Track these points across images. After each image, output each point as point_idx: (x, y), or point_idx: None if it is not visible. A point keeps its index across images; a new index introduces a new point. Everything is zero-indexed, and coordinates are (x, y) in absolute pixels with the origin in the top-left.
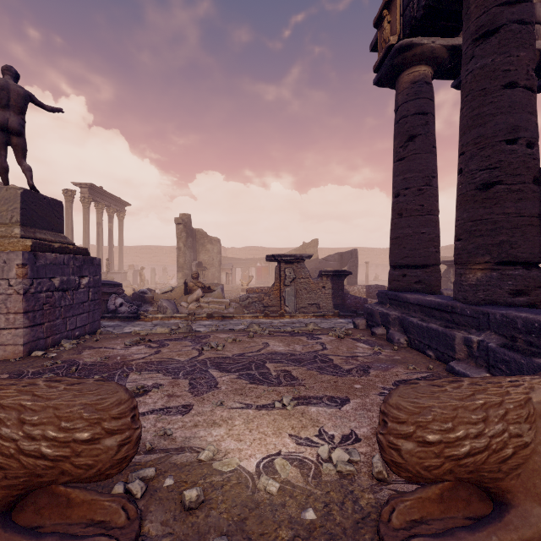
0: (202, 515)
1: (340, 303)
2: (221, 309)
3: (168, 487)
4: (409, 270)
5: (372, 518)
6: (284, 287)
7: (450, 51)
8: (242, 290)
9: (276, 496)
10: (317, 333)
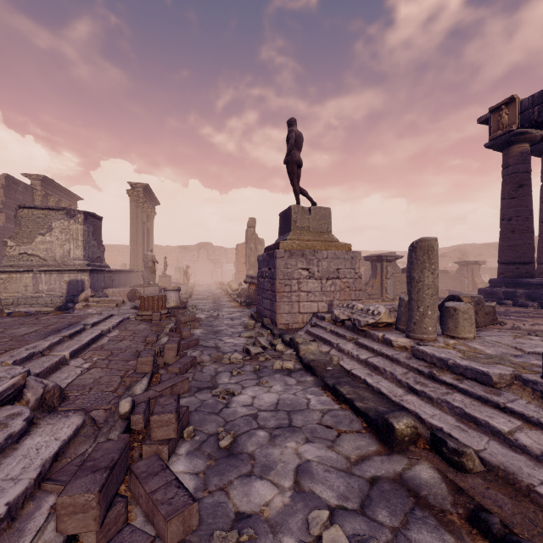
0: None
1: None
2: None
3: None
4: (521, 265)
5: None
6: (385, 280)
7: (542, 137)
8: None
9: None
10: None
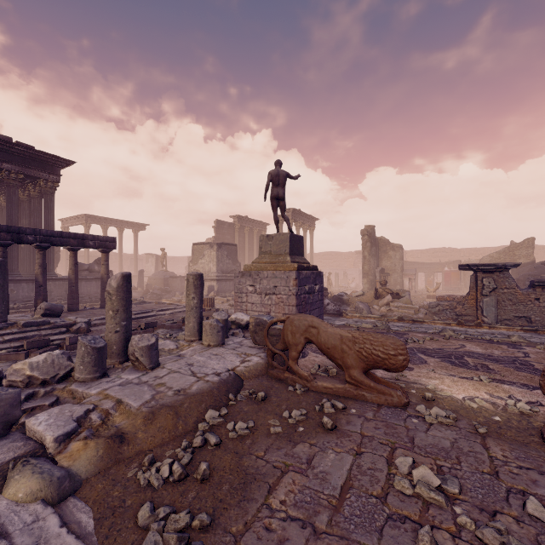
0: (435, 403)
1: None
2: (411, 314)
3: (413, 392)
4: None
5: (539, 429)
6: (481, 297)
7: None
8: (427, 296)
9: (476, 409)
10: (521, 344)
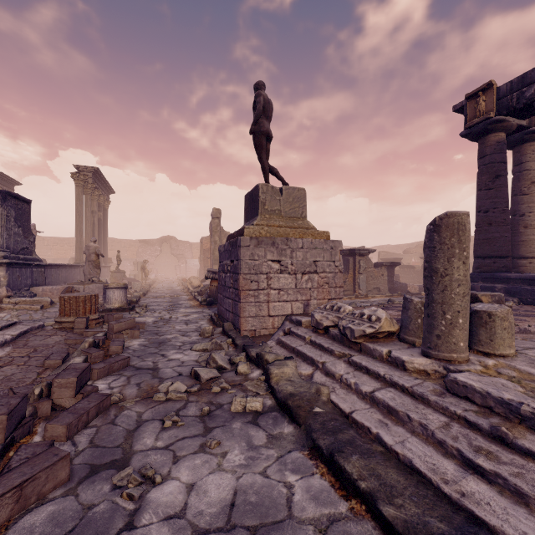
0: None
1: (392, 287)
2: None
3: None
4: (498, 259)
5: None
6: (358, 275)
7: (517, 127)
8: None
9: None
10: None
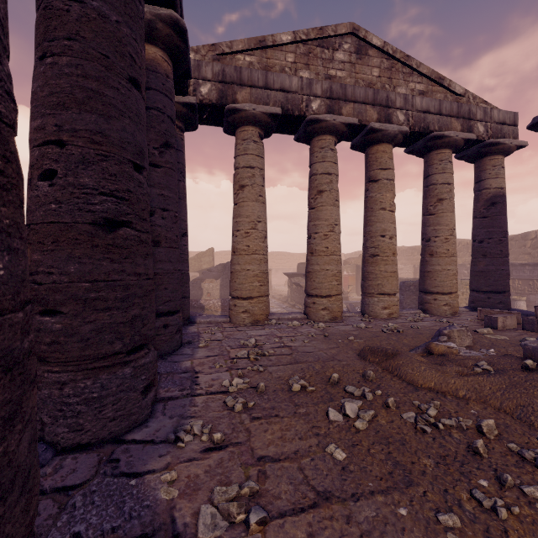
0: None
1: None
2: None
3: None
4: None
5: None
6: None
7: (187, 106)
8: None
9: None
10: None
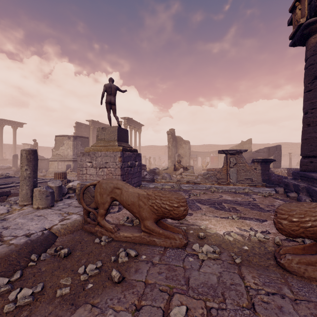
0: (205, 240)
1: (266, 179)
2: (193, 179)
3: (192, 233)
4: (315, 158)
5: (272, 253)
6: (229, 168)
7: None
8: (202, 169)
9: (232, 241)
10: (250, 193)
